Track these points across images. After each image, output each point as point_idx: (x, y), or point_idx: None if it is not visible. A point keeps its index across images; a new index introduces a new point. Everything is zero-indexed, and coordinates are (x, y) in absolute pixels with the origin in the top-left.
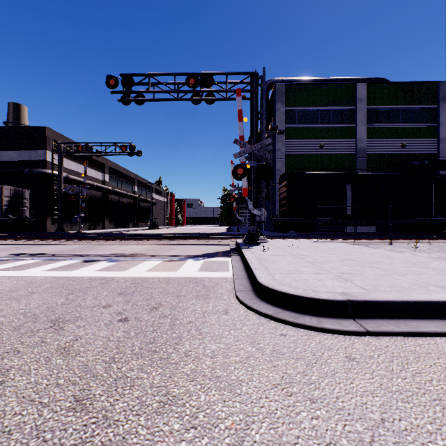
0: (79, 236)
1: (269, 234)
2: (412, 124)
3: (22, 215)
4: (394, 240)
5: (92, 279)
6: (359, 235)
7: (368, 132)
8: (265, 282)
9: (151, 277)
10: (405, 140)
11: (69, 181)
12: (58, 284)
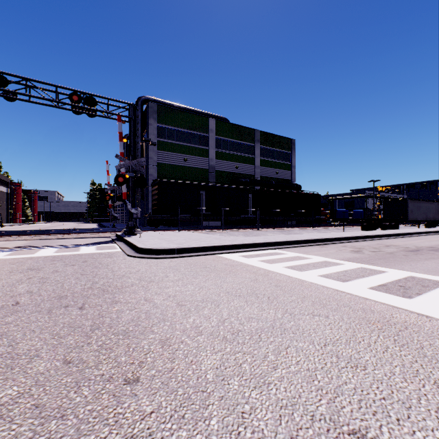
0: None
1: (143, 228)
2: (242, 154)
3: None
4: (225, 230)
5: (13, 259)
6: (207, 227)
7: (217, 154)
8: (142, 247)
9: (63, 254)
10: (238, 163)
11: None
12: None
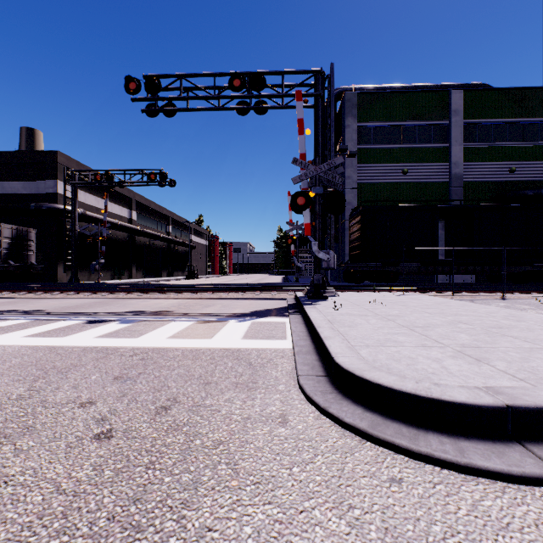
0: (94, 287)
1: (338, 285)
2: (524, 142)
3: (27, 261)
4: (506, 293)
5: (86, 350)
6: (457, 286)
7: (466, 153)
8: (346, 364)
9: (173, 347)
10: (514, 163)
11: (86, 219)
12: (32, 360)
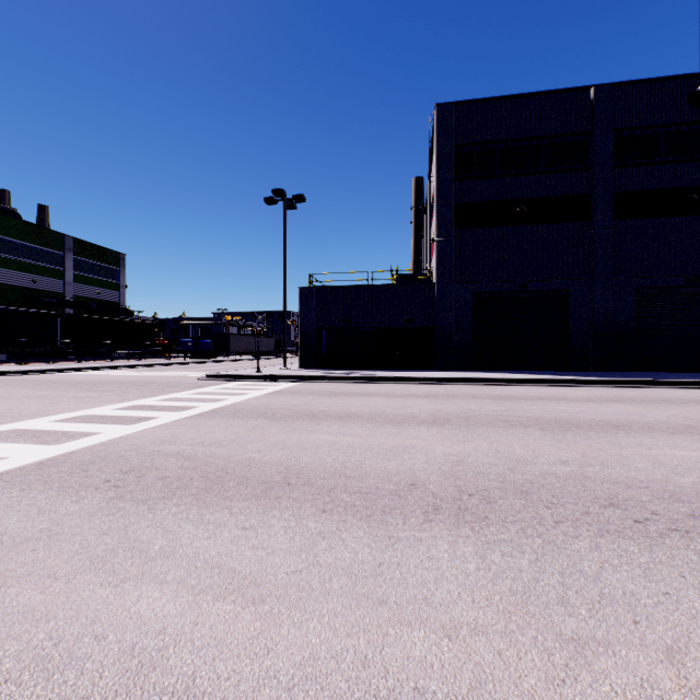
0: None
1: None
2: (44, 264)
3: None
4: (29, 363)
5: None
6: None
7: None
8: None
9: None
10: (37, 276)
11: None
12: None
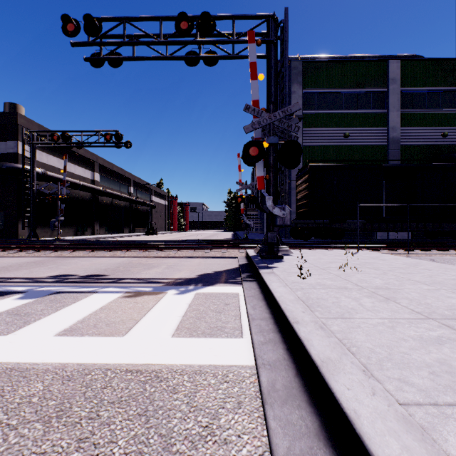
0: (43, 245)
1: (287, 242)
2: (455, 109)
3: None
4: None
5: None
6: (403, 243)
7: (402, 118)
8: None
9: (43, 365)
10: (446, 128)
11: (47, 178)
12: None
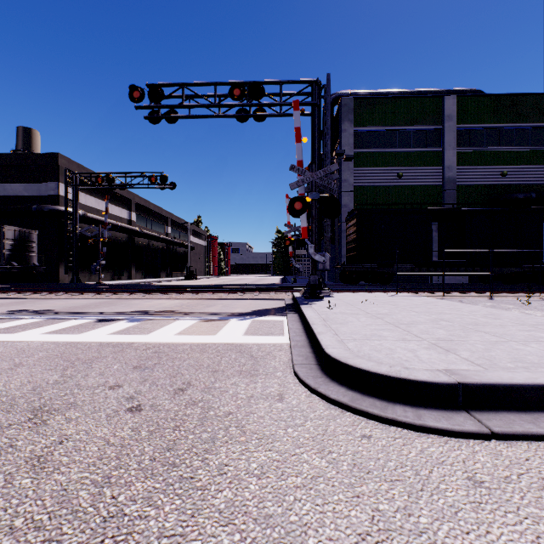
0: (97, 288)
1: (334, 286)
2: (515, 147)
3: (29, 262)
4: (495, 293)
5: (103, 345)
6: (448, 287)
7: (459, 157)
8: (334, 353)
9: (181, 342)
10: (505, 167)
11: (87, 220)
12: (57, 353)
